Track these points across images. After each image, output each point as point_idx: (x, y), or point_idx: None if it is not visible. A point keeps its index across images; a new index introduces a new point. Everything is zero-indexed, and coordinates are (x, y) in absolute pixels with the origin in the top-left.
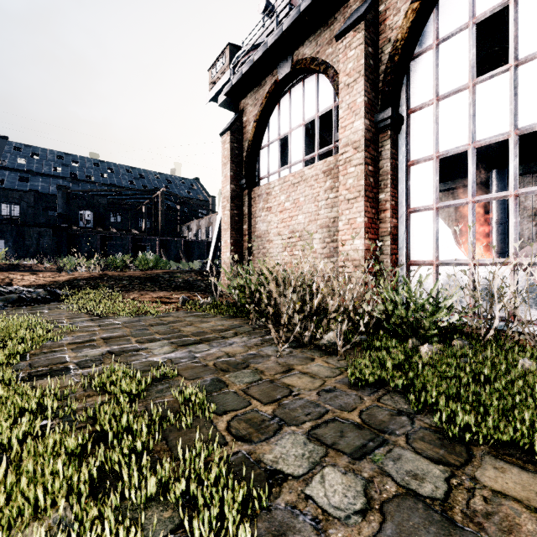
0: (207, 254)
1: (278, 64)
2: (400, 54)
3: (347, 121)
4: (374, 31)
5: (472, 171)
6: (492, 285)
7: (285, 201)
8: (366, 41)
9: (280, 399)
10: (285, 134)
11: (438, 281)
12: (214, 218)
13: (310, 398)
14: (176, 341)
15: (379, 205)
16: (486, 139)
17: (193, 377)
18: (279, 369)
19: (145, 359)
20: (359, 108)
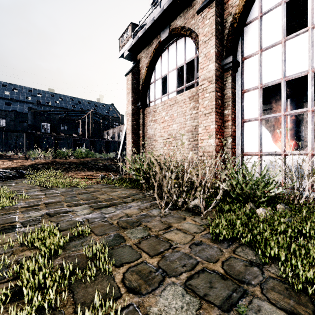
0: (118, 149)
1: (160, 31)
2: (238, 22)
3: (204, 64)
4: (221, 8)
5: (284, 95)
6: (303, 168)
7: (165, 116)
8: (216, 14)
9: (163, 252)
10: (165, 75)
11: (266, 165)
12: (122, 127)
13: (185, 251)
14: (93, 205)
15: (224, 118)
16: (293, 75)
17: (101, 233)
18: (162, 226)
19: (70, 219)
20: (212, 56)
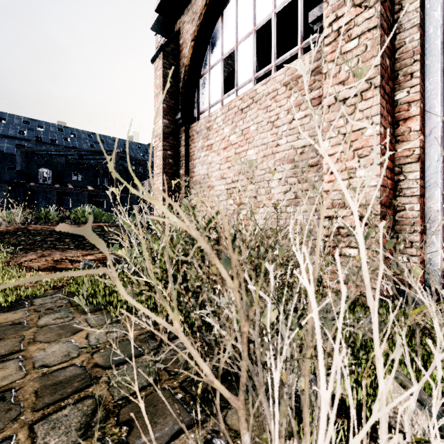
0: None
1: None
2: None
3: None
4: None
5: None
6: None
7: (230, 134)
8: None
9: None
10: (230, 51)
11: None
12: None
13: None
14: None
15: (394, 112)
16: None
17: None
18: None
19: None
20: None
